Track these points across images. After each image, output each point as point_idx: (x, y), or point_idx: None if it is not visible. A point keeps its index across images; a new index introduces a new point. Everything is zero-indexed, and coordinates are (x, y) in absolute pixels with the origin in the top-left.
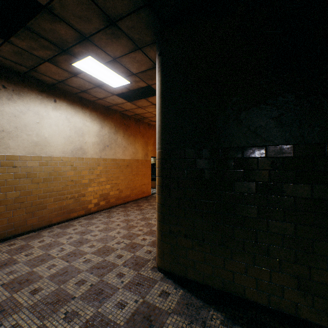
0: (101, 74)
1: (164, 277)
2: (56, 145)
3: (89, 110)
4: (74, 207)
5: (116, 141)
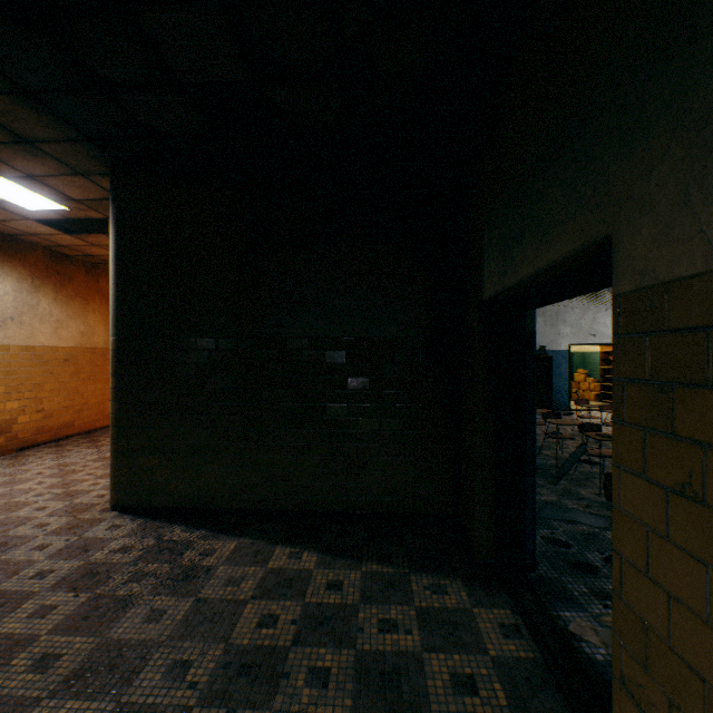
0: None
1: (121, 514)
2: None
3: None
4: None
5: (35, 309)
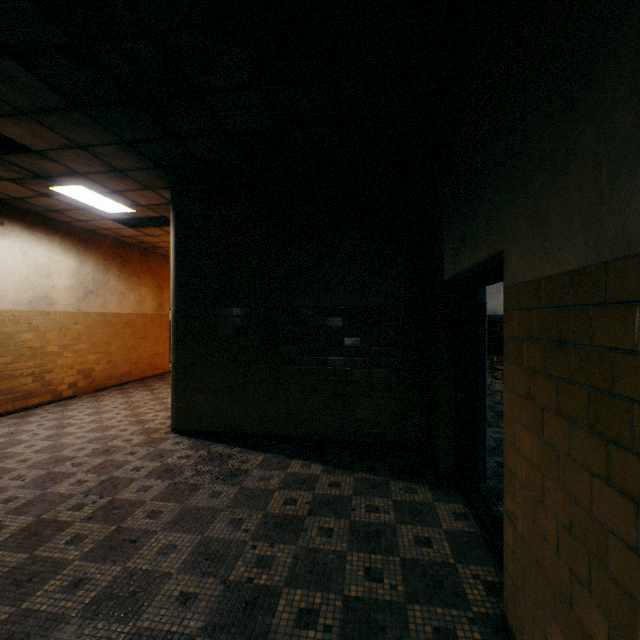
0: (91, 199)
1: (179, 436)
2: (4, 292)
3: (61, 237)
4: (34, 390)
5: (106, 285)
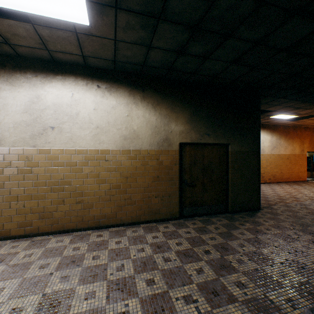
0: (281, 117)
1: None
2: None
3: (265, 129)
4: None
5: (279, 144)
